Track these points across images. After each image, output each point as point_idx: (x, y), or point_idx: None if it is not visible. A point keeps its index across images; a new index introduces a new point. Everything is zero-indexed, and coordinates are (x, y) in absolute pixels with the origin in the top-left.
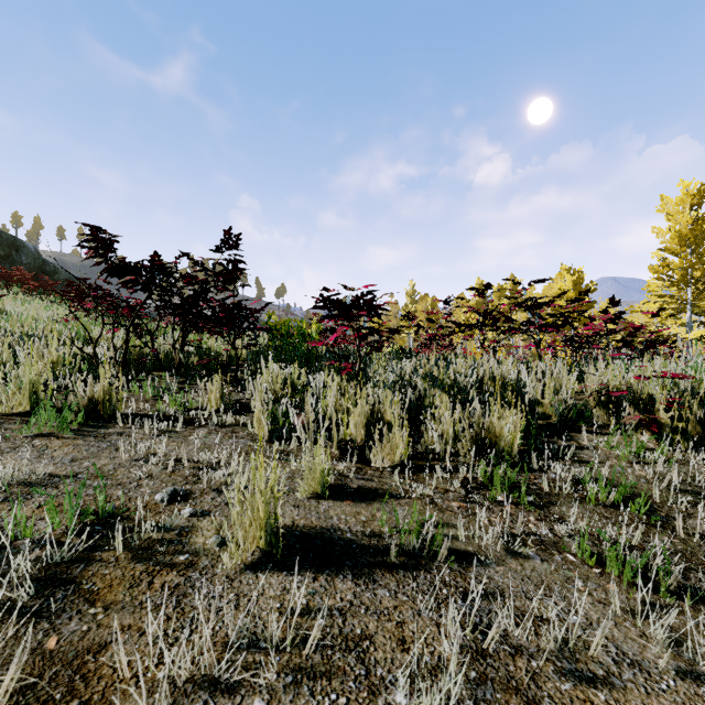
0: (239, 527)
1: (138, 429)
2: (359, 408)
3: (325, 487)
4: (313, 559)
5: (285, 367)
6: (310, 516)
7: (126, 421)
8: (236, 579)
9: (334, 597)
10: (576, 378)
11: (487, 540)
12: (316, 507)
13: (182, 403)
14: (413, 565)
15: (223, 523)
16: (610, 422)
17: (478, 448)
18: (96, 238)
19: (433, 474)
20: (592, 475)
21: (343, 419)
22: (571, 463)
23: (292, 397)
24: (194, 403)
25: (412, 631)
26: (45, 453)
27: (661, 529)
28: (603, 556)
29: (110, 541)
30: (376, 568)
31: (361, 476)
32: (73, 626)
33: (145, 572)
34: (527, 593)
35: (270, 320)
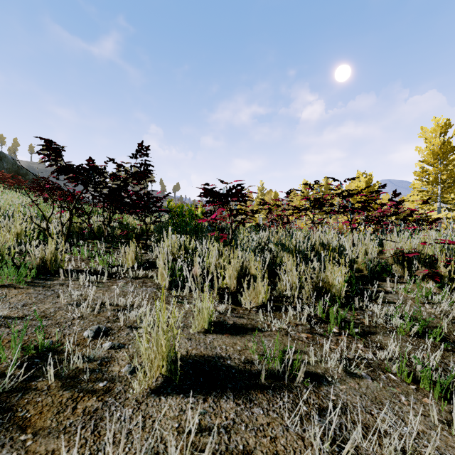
0: (146, 360)
1: (75, 280)
2: (232, 265)
3: (210, 324)
4: (203, 382)
5: (180, 236)
6: (199, 346)
7: (66, 275)
8: (143, 403)
9: (220, 416)
10: (375, 244)
11: (330, 363)
12: (204, 339)
13: (108, 262)
14: (279, 386)
15: (134, 354)
16: (404, 274)
17: (317, 294)
18: (49, 148)
19: (286, 312)
20: (399, 313)
21: (221, 273)
22: (381, 303)
23: (185, 257)
24: (116, 262)
25: (283, 446)
26: (4, 300)
27: (452, 352)
28: (416, 375)
29: (45, 371)
30: (251, 390)
31: (235, 314)
32: (4, 453)
33: (71, 398)
34: (366, 407)
35: (169, 204)
